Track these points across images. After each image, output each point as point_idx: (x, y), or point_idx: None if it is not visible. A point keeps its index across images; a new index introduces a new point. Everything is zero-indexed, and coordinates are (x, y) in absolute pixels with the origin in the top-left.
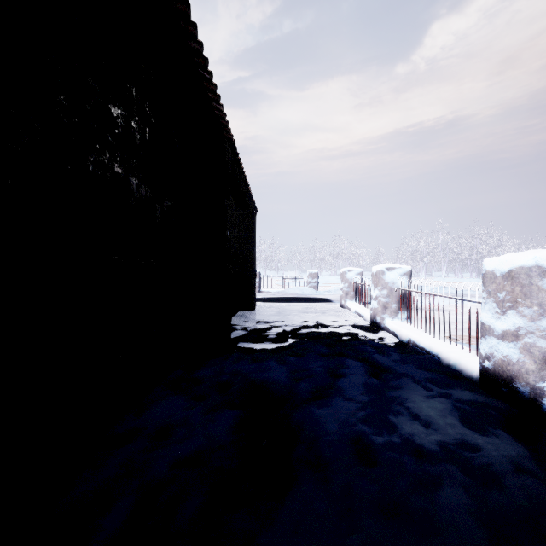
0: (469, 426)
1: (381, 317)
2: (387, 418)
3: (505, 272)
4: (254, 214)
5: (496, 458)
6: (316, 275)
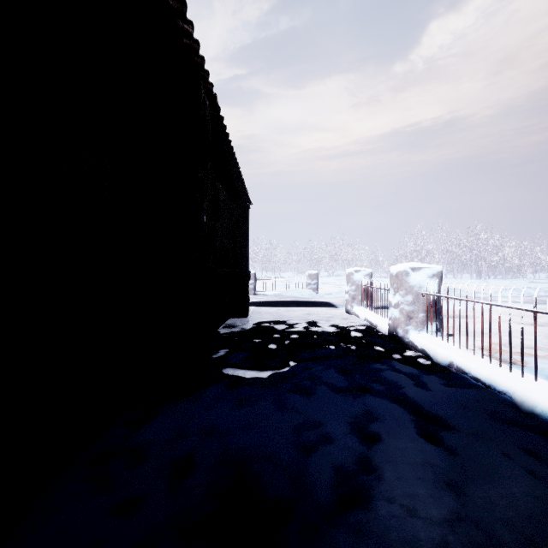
0: None
1: (405, 330)
2: None
3: None
4: (247, 206)
5: None
6: (316, 277)
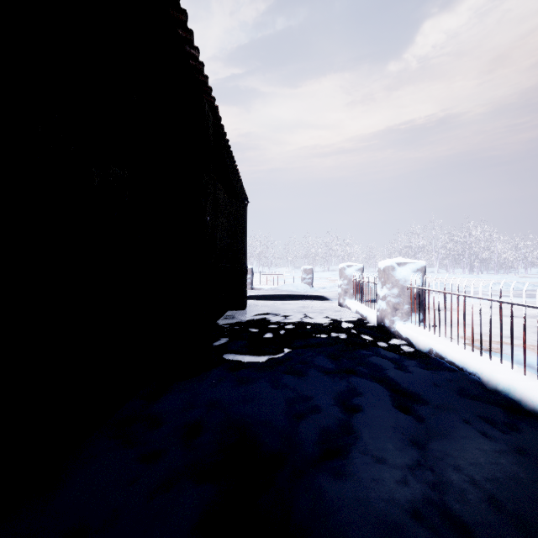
0: None
1: (391, 320)
2: (451, 509)
3: None
4: (245, 204)
5: None
6: (311, 272)
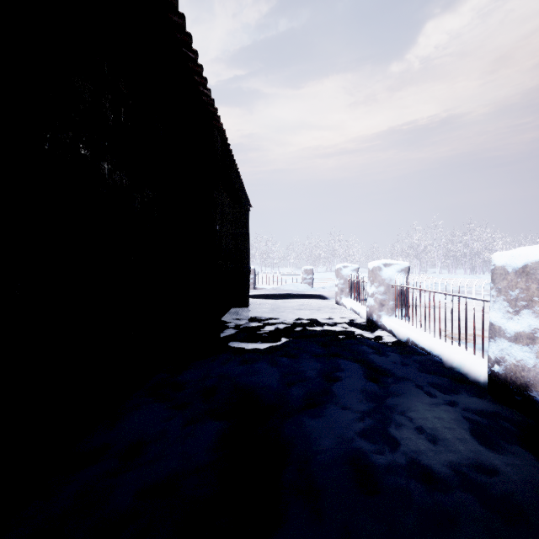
0: (482, 441)
1: (378, 315)
2: (389, 432)
3: (518, 268)
4: (248, 209)
5: (518, 485)
6: (312, 272)
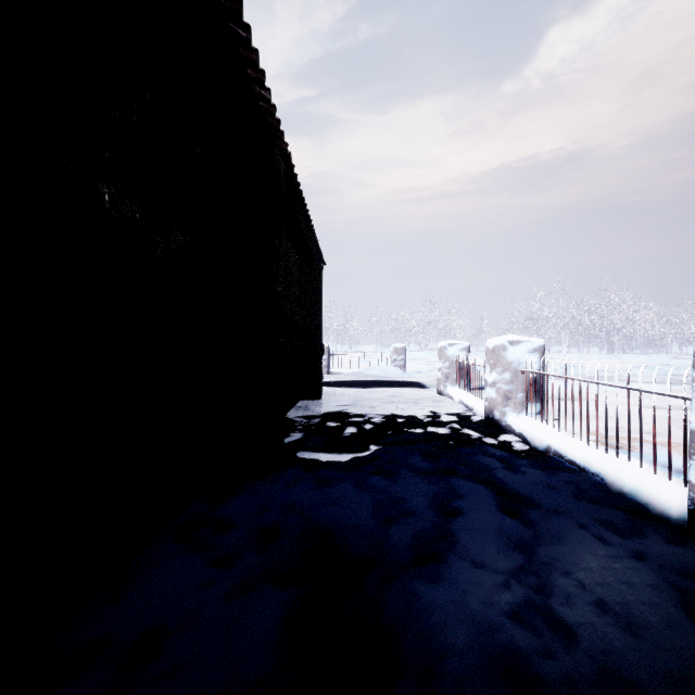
0: None
1: (502, 412)
2: (554, 611)
3: None
4: (321, 267)
5: None
6: (404, 351)
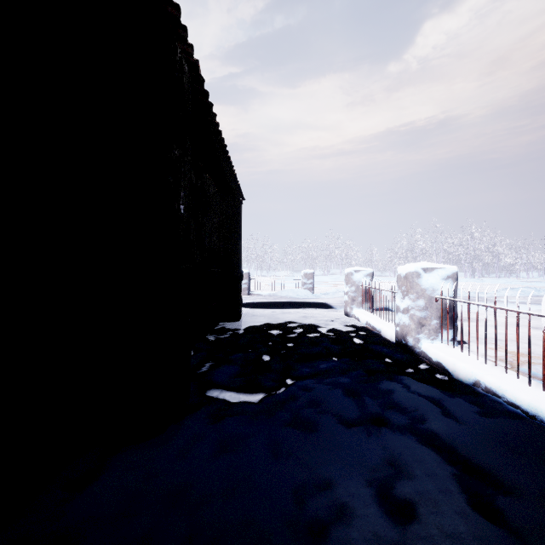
0: None
1: (416, 338)
2: None
3: None
4: (239, 201)
5: None
6: (312, 276)
